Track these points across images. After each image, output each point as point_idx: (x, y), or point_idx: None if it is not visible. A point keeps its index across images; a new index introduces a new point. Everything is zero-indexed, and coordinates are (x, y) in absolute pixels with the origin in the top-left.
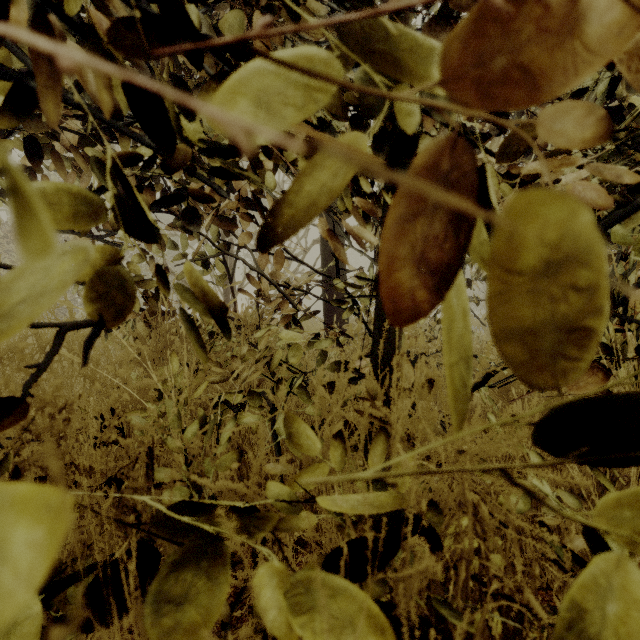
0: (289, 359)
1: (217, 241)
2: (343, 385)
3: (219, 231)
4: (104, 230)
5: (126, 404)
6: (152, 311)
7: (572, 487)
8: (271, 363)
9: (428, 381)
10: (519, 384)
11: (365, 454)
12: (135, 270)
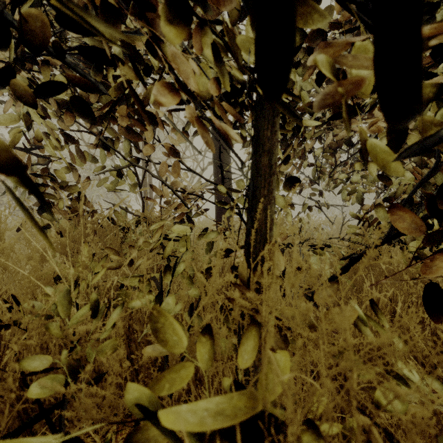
0: (179, 248)
1: (129, 157)
2: (227, 269)
3: (130, 148)
4: (35, 145)
5: (34, 288)
6: (75, 211)
7: (416, 356)
8: (165, 252)
9: (298, 269)
10: (365, 268)
11: (239, 337)
12: (61, 178)
